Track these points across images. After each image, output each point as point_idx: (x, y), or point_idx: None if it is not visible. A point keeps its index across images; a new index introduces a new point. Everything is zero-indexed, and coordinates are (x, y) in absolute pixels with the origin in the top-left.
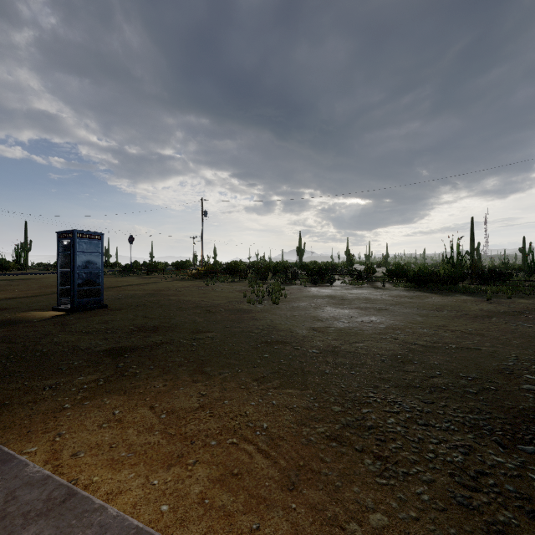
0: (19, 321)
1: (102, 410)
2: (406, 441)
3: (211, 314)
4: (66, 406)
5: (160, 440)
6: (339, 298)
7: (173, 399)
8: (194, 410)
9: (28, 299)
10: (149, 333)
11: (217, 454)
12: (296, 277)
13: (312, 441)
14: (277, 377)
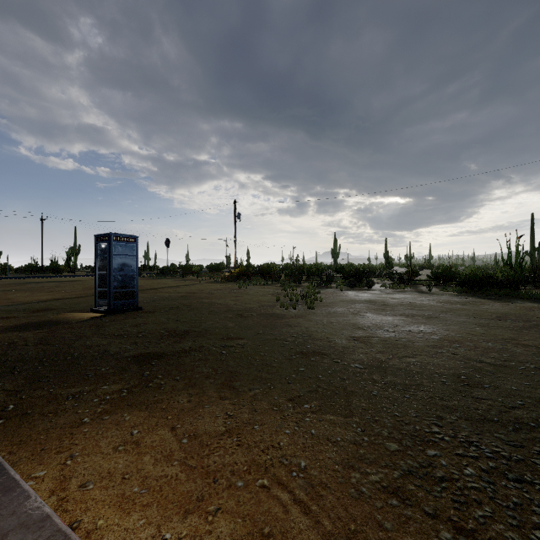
0: (59, 322)
1: (120, 429)
2: (497, 507)
3: (242, 319)
4: (85, 420)
5: (179, 474)
6: (380, 304)
7: (197, 420)
8: (219, 436)
9: (72, 300)
10: (178, 339)
11: (244, 501)
12: (331, 280)
13: (364, 494)
14: (316, 397)
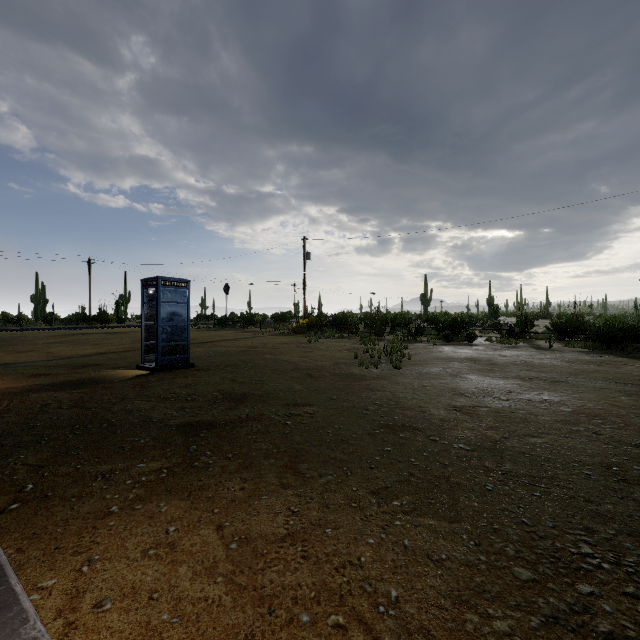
0: (101, 380)
1: (153, 524)
2: None
3: (312, 380)
4: (113, 509)
5: (223, 597)
6: (486, 363)
7: (250, 517)
8: (279, 541)
9: (118, 355)
10: (234, 404)
11: None
12: (421, 332)
13: None
14: (408, 490)
